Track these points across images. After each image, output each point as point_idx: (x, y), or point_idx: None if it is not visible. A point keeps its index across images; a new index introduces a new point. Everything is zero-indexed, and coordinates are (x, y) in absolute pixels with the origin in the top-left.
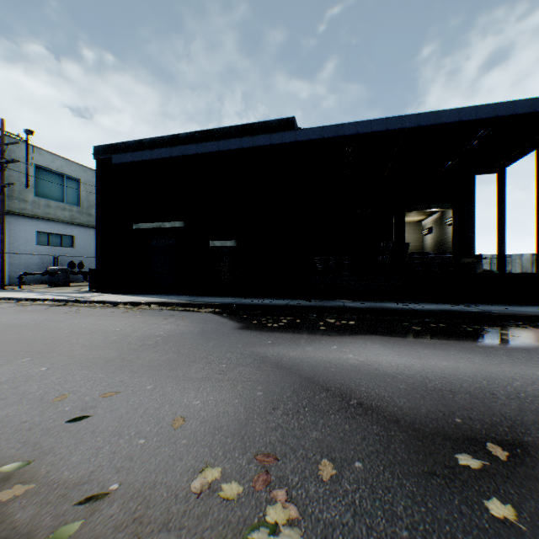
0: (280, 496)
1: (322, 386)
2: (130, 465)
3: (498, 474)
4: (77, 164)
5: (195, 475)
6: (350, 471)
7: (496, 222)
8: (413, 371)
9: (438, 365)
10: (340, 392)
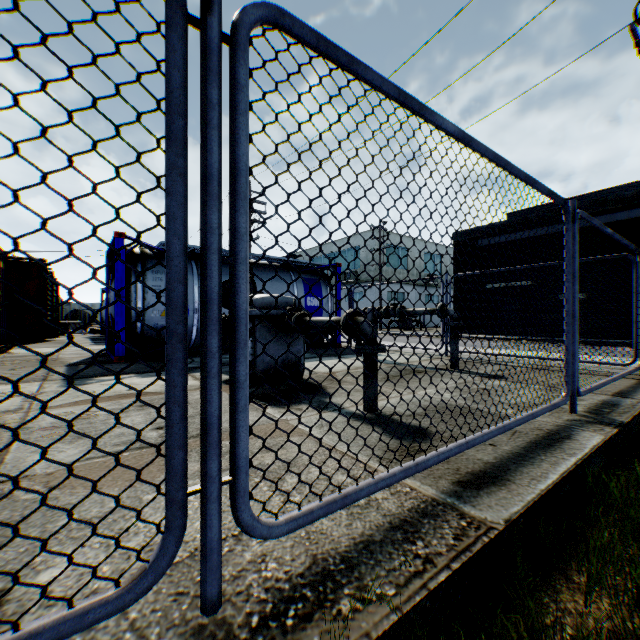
0: None
1: None
2: None
3: None
4: (405, 237)
5: None
6: None
7: None
8: None
9: None
10: None
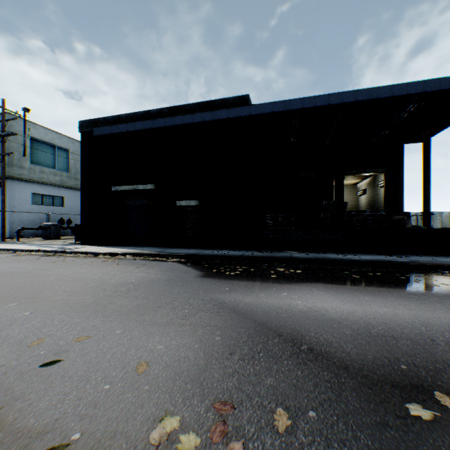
0: (236, 449)
1: (275, 332)
2: (93, 412)
3: (449, 426)
4: (66, 137)
5: (155, 424)
6: (305, 421)
7: (422, 184)
8: (357, 317)
9: (378, 312)
10: (291, 338)
